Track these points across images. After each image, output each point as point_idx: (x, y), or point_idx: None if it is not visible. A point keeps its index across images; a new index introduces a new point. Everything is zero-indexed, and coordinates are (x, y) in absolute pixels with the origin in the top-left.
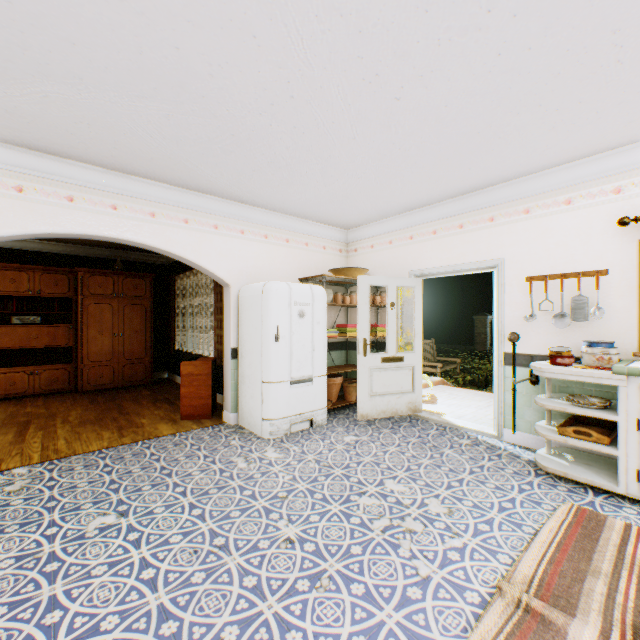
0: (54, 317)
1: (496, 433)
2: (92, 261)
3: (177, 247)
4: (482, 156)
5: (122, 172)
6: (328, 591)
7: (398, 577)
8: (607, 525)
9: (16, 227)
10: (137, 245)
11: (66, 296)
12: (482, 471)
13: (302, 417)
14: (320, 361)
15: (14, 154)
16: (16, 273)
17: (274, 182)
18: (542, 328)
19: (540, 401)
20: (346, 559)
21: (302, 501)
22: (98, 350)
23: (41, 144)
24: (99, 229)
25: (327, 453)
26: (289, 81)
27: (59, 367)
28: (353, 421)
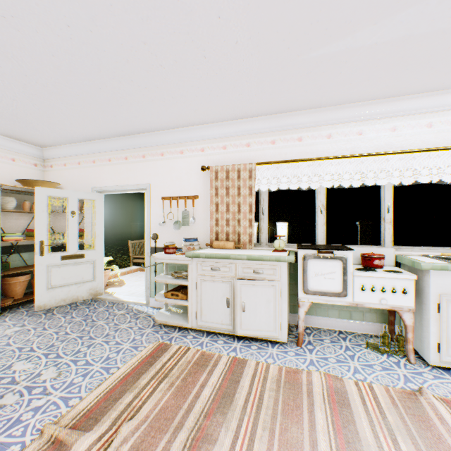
0: None
1: (147, 302)
2: None
3: None
4: (118, 108)
5: None
6: None
7: None
8: (168, 351)
9: None
10: None
11: None
12: (116, 333)
13: None
14: None
15: None
16: None
17: None
18: (170, 230)
19: (157, 278)
20: None
21: None
22: None
23: None
24: None
25: None
26: None
27: None
28: (32, 313)
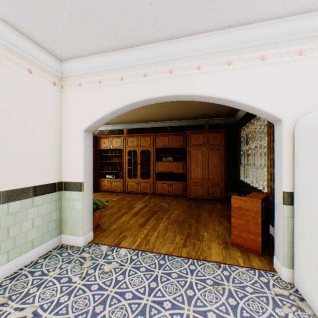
0: (178, 157)
1: None
2: (195, 127)
3: (219, 90)
4: None
5: (172, 38)
6: None
7: None
8: None
9: (120, 102)
10: (189, 99)
11: (181, 147)
12: None
13: None
14: None
15: (117, 57)
16: (163, 137)
17: None
18: None
19: None
20: None
21: None
22: (194, 176)
23: (121, 39)
24: (160, 91)
25: None
26: None
27: (179, 183)
28: None
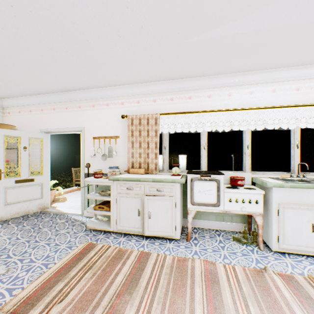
0: None
1: (82, 213)
2: None
3: None
4: (58, 71)
5: None
6: None
7: None
8: (94, 249)
9: None
10: None
11: None
12: (56, 237)
13: None
14: None
15: None
16: None
17: None
18: (99, 161)
19: (88, 195)
20: None
21: None
22: None
23: None
24: None
25: None
26: None
27: None
28: None
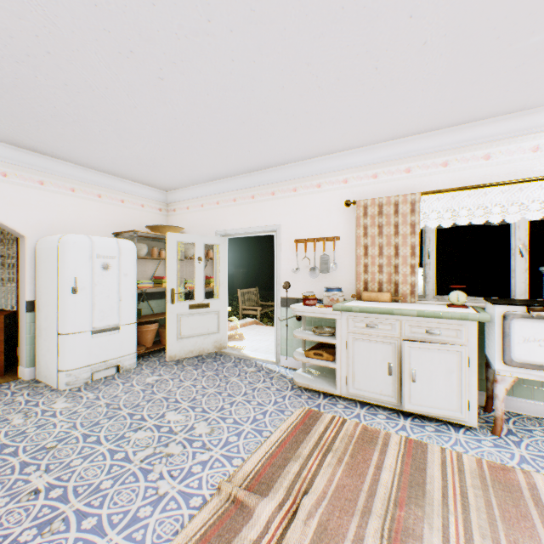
0: None
1: (276, 360)
2: None
3: None
4: (255, 142)
5: None
6: (55, 534)
7: (137, 501)
8: (321, 419)
9: None
10: None
11: None
12: (254, 392)
13: (107, 364)
14: (128, 310)
15: None
16: None
17: (68, 136)
18: (304, 278)
19: (295, 333)
20: (91, 496)
21: (71, 447)
22: None
23: None
24: None
25: (122, 395)
26: (38, 35)
27: None
28: (163, 362)
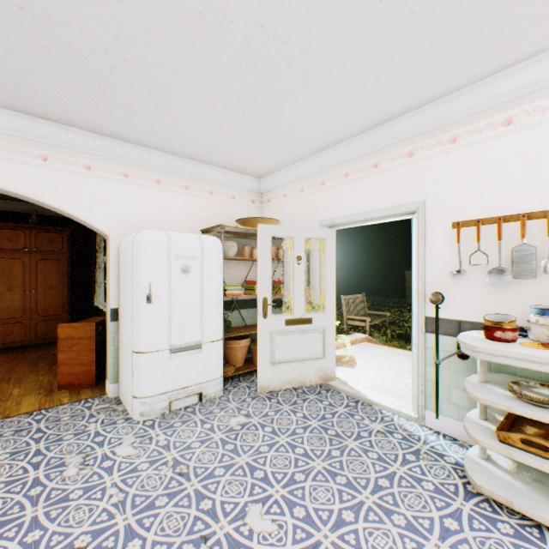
0: None
1: (416, 414)
2: (9, 215)
3: (31, 189)
4: (392, 54)
5: None
6: None
7: None
8: None
9: None
10: None
11: None
12: (391, 486)
13: (187, 391)
14: (212, 324)
15: None
16: None
17: (139, 105)
18: (473, 287)
19: (472, 390)
20: None
21: None
22: (6, 307)
23: None
24: None
25: (196, 448)
26: None
27: None
28: (253, 392)
